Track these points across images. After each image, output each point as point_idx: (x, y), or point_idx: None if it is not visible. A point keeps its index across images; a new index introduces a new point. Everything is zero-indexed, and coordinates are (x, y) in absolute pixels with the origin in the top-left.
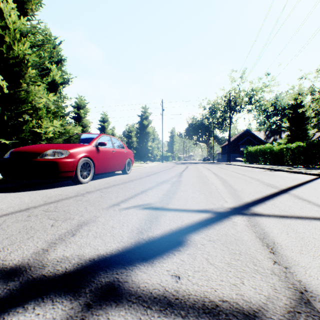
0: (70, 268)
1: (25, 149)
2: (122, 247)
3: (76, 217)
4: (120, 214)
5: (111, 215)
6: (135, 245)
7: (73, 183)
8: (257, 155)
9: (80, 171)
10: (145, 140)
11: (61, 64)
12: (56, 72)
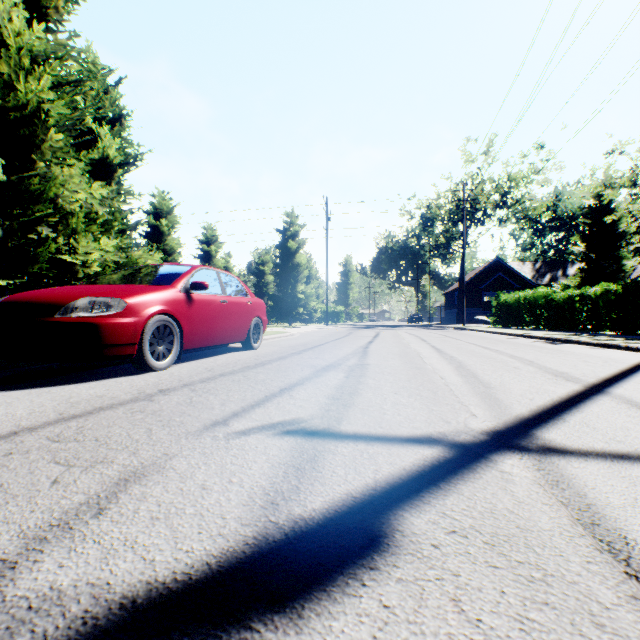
0: (55, 639)
1: (30, 297)
2: (218, 556)
3: (121, 456)
4: (227, 450)
5: (204, 451)
6: (254, 547)
7: (136, 370)
8: (519, 311)
9: (151, 343)
10: (292, 280)
11: (120, 125)
12: (111, 141)
